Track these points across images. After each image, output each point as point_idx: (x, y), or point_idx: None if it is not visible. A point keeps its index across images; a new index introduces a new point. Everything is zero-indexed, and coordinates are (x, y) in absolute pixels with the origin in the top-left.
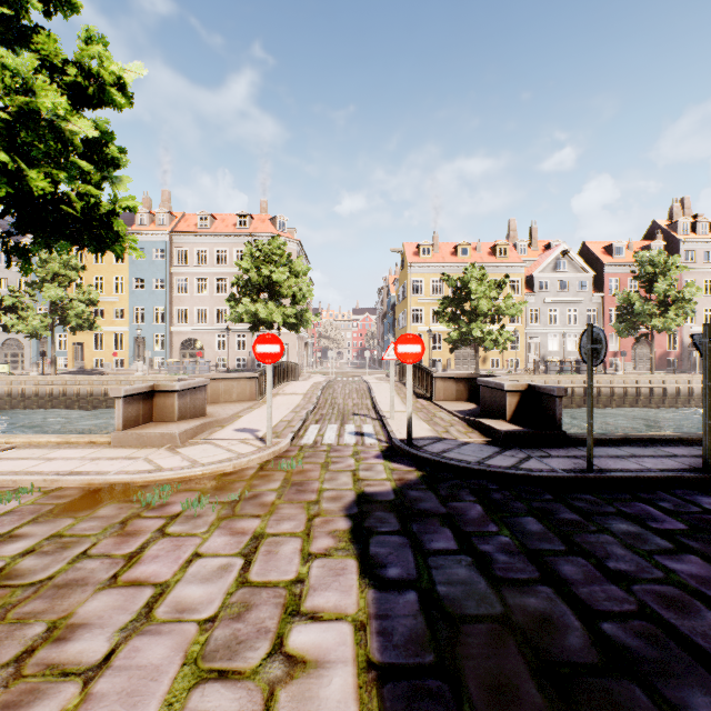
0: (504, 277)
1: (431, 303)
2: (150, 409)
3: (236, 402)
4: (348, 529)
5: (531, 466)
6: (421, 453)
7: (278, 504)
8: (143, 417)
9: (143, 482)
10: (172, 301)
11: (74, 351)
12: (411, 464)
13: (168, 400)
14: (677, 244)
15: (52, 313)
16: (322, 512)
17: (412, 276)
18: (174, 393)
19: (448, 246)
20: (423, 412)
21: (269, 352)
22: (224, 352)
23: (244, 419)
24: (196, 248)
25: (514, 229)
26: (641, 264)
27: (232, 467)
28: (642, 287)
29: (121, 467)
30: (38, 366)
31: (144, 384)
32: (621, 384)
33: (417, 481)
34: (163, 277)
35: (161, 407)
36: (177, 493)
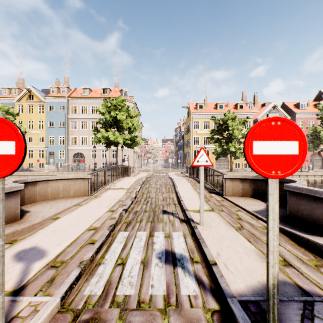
0: (246, 118)
1: (203, 134)
2: None
3: (71, 198)
4: None
5: None
6: None
7: None
8: None
9: None
10: (69, 133)
11: None
12: None
13: None
14: None
15: None
16: None
17: (193, 119)
18: None
19: (212, 104)
20: (225, 212)
21: None
22: (95, 160)
23: (55, 224)
24: (81, 105)
25: (245, 96)
26: (322, 111)
27: None
28: (322, 123)
29: None
30: None
31: None
32: (313, 177)
33: None
34: (64, 120)
35: None
36: None
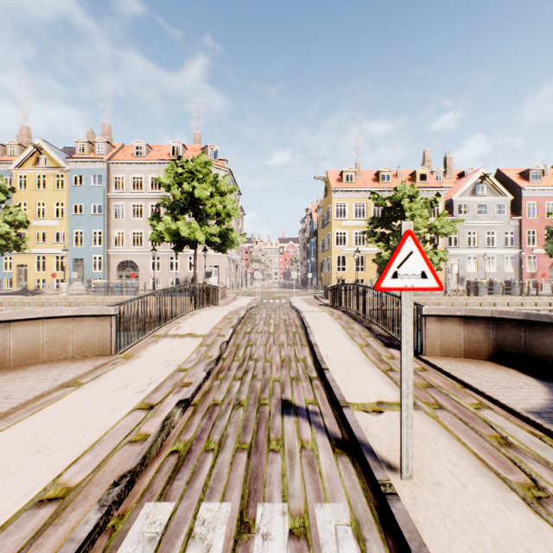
0: (435, 195)
1: (354, 227)
2: None
3: (66, 362)
4: None
5: None
6: None
7: None
8: None
9: None
10: (110, 225)
11: (19, 272)
12: None
13: None
14: None
15: None
16: None
17: (336, 200)
18: None
19: (369, 173)
20: (451, 413)
21: None
22: (158, 273)
23: None
24: (131, 175)
25: (429, 159)
26: None
27: None
28: None
29: None
30: None
31: None
32: None
33: None
34: (101, 202)
35: None
36: None
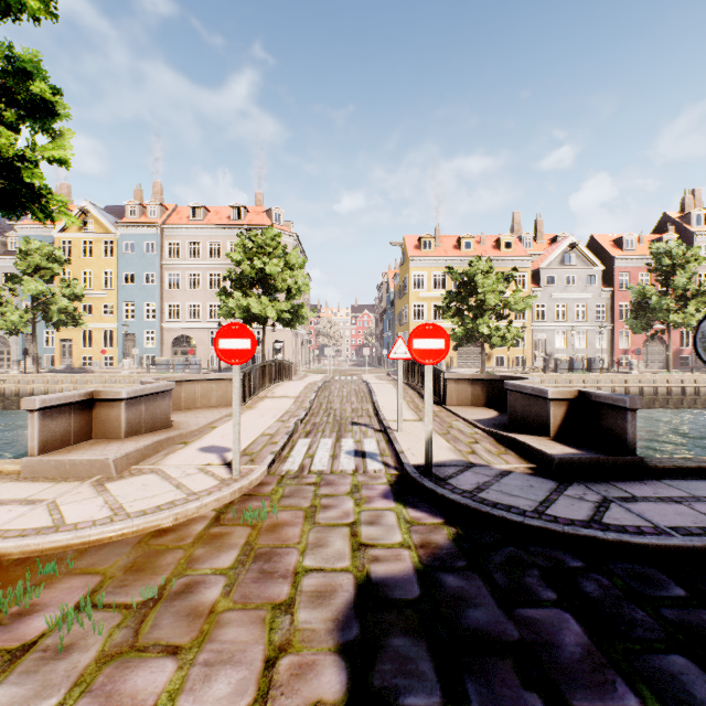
0: (512, 270)
1: (433, 299)
2: (88, 423)
3: (214, 408)
4: (341, 699)
5: (619, 519)
6: (449, 493)
7: (220, 613)
8: (76, 434)
9: (21, 553)
10: (164, 296)
11: (62, 348)
12: (436, 512)
13: (112, 411)
14: (690, 237)
15: (33, 308)
16: (295, 638)
17: (413, 270)
18: (121, 402)
19: (450, 239)
20: (436, 422)
21: (236, 349)
22: None
23: (218, 431)
24: (188, 241)
25: (519, 222)
26: (657, 257)
27: (172, 518)
28: (658, 280)
29: (1, 521)
30: (19, 364)
31: (77, 391)
32: (637, 384)
33: (451, 550)
34: (154, 271)
35: (103, 420)
36: (61, 581)
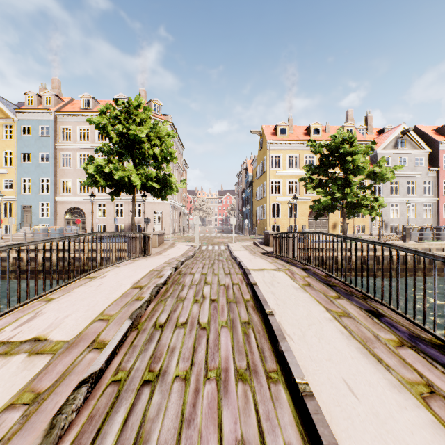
0: (371, 143)
1: (288, 176)
2: None
3: None
4: None
5: None
6: None
7: None
8: None
9: None
10: (57, 174)
11: None
12: None
13: None
14: None
15: None
16: None
17: (271, 152)
18: None
19: (300, 128)
20: None
21: None
22: (104, 219)
23: None
24: (78, 126)
25: (352, 118)
26: None
27: None
28: None
29: None
30: None
31: None
32: None
33: None
34: (48, 151)
35: None
36: None
